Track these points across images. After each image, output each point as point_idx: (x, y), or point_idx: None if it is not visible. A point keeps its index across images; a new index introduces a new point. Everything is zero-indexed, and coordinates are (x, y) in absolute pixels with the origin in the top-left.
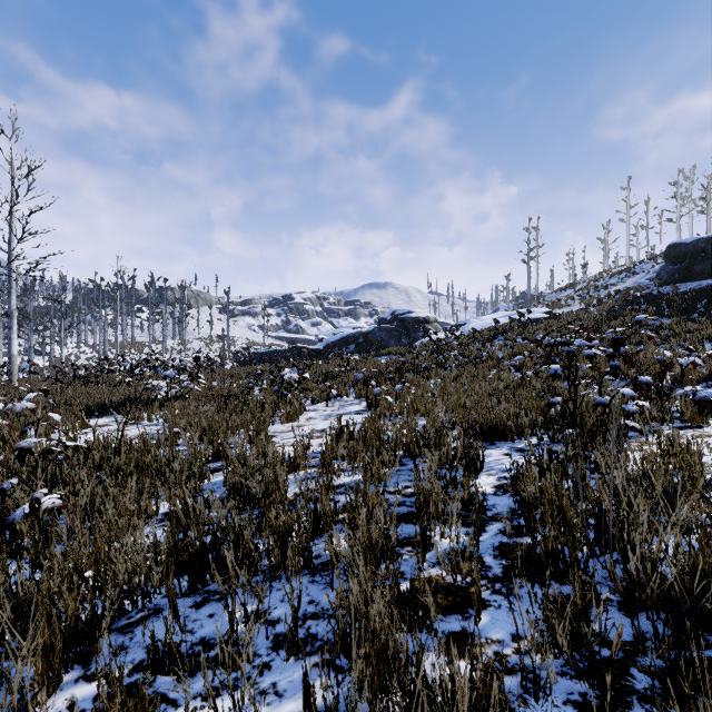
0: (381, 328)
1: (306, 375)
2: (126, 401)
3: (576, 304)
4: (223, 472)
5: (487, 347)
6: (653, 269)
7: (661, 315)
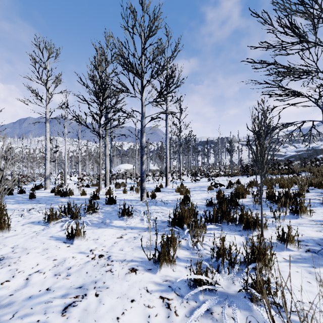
0: (305, 153)
1: None
2: None
3: None
4: None
5: None
6: None
7: None
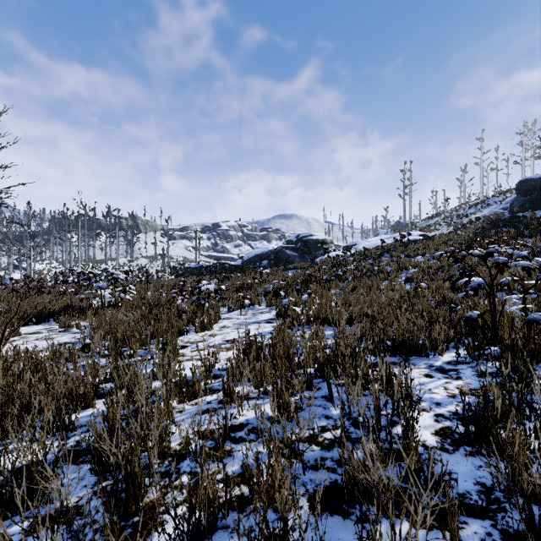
0: (288, 248)
1: (222, 286)
2: (61, 309)
3: (444, 228)
4: (104, 404)
5: (377, 262)
6: (505, 201)
7: (522, 235)
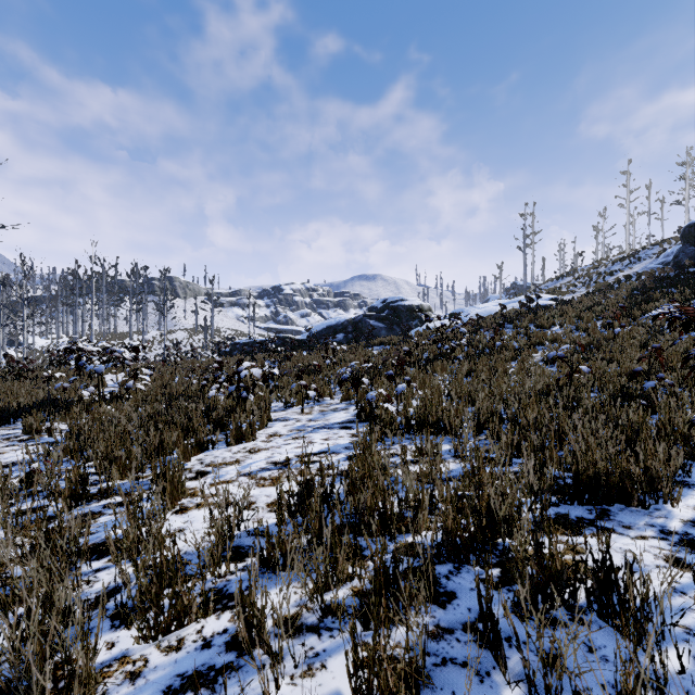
0: (371, 317)
1: (274, 370)
2: (33, 404)
3: (581, 291)
4: None
5: (498, 335)
6: (664, 253)
7: None
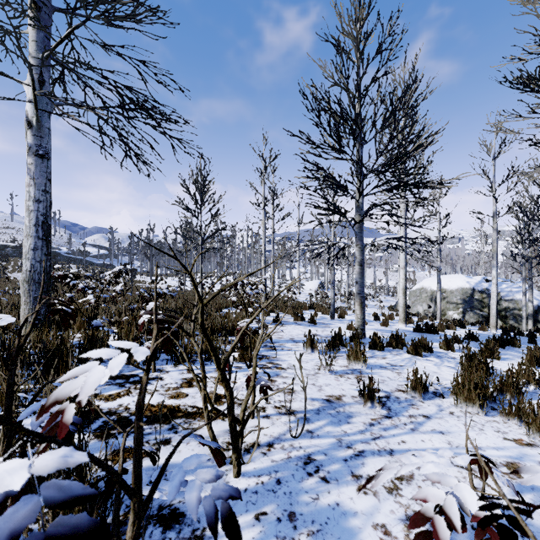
0: None
1: None
2: None
3: None
4: None
5: None
6: None
7: None
